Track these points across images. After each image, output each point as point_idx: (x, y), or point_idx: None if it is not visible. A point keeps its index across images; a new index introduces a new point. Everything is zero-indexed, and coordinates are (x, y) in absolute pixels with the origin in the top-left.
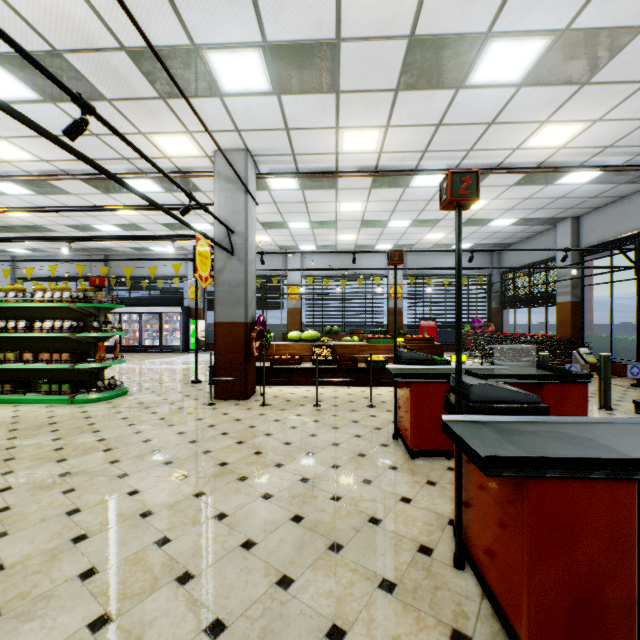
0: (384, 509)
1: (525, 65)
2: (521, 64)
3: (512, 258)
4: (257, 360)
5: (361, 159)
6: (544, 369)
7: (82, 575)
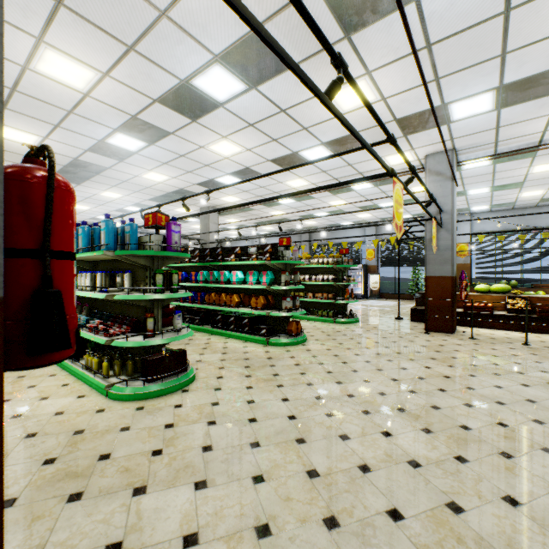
0: None
1: None
2: None
3: None
4: None
5: None
6: None
7: (439, 390)
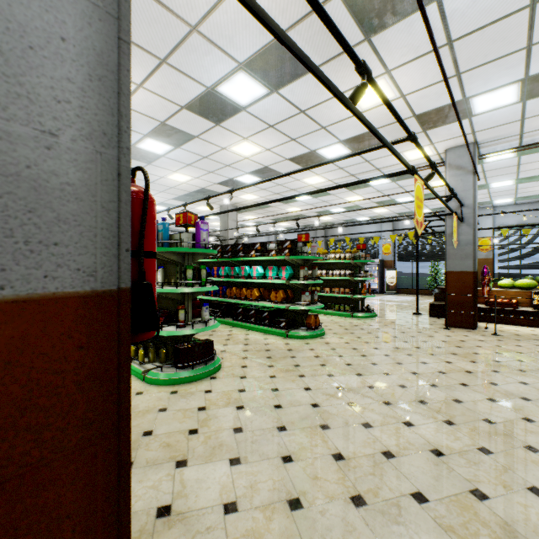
0: None
1: None
2: None
3: None
4: None
5: None
6: None
7: (461, 384)
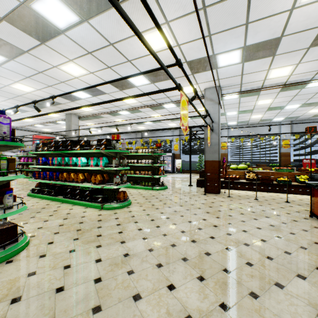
0: None
1: None
2: None
3: None
4: None
5: (277, 80)
6: None
7: (210, 237)
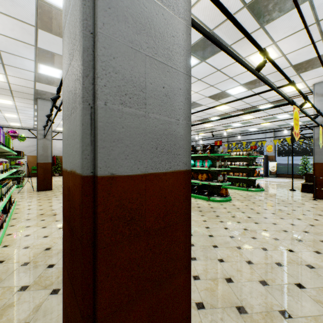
0: None
1: None
2: None
3: None
4: None
5: None
6: None
7: None
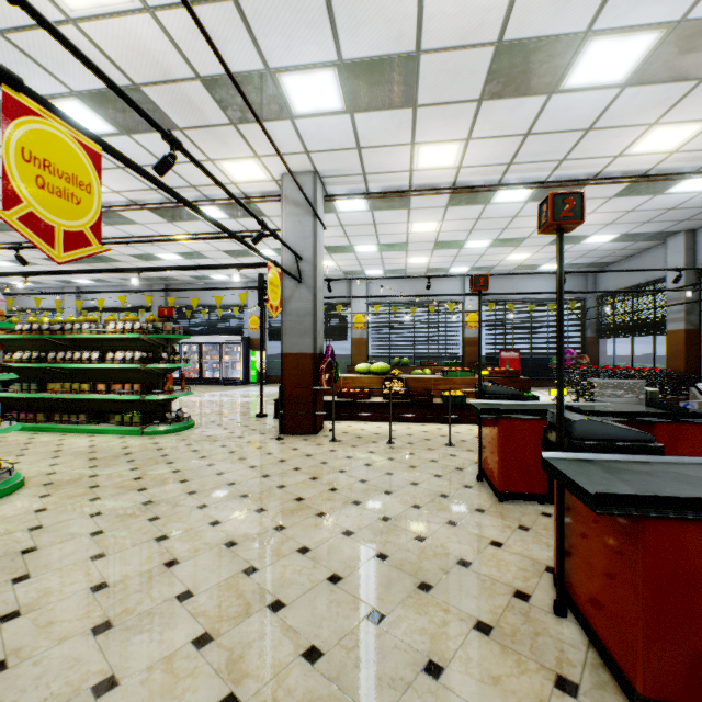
0: (473, 552)
1: (631, 63)
2: (626, 62)
3: (611, 279)
4: (323, 394)
5: (437, 175)
6: (654, 407)
7: (179, 596)
